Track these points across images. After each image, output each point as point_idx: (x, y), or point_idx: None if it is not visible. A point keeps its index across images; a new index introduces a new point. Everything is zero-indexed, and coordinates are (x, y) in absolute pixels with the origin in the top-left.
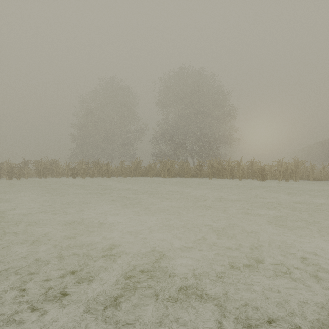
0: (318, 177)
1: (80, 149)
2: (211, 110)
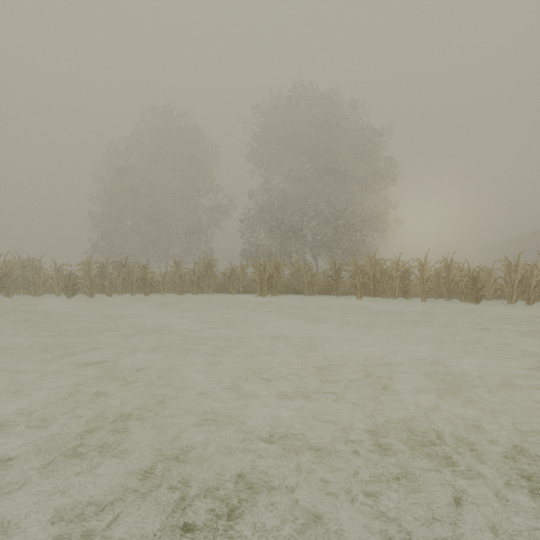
0: None
1: (107, 241)
2: (350, 166)
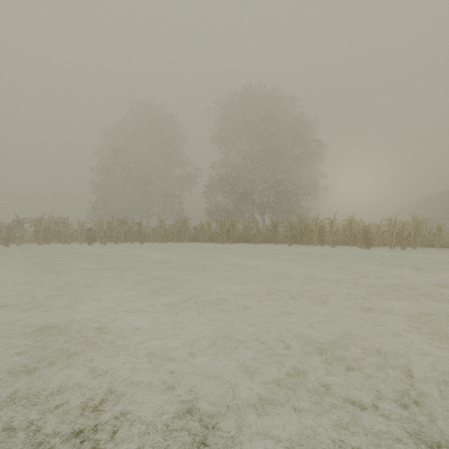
0: (447, 243)
1: (103, 203)
2: (288, 147)
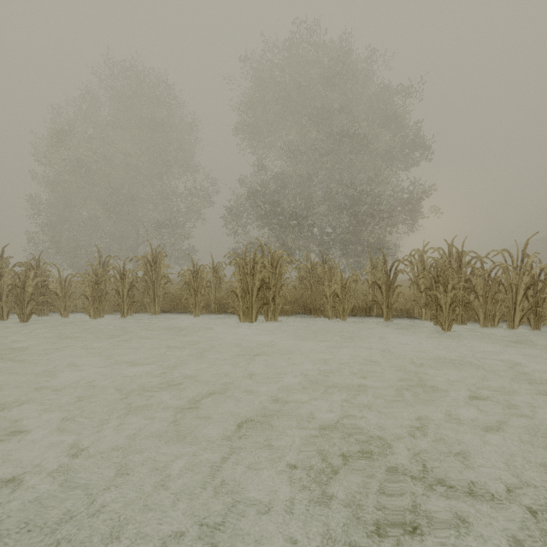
0: None
1: (51, 235)
2: (373, 130)
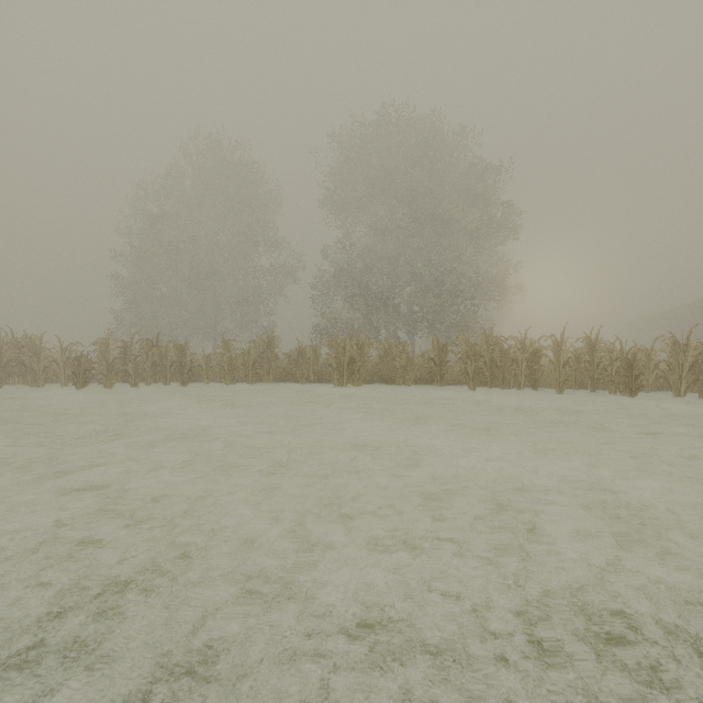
0: None
1: (135, 313)
2: (457, 213)
